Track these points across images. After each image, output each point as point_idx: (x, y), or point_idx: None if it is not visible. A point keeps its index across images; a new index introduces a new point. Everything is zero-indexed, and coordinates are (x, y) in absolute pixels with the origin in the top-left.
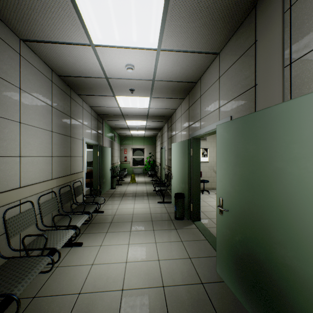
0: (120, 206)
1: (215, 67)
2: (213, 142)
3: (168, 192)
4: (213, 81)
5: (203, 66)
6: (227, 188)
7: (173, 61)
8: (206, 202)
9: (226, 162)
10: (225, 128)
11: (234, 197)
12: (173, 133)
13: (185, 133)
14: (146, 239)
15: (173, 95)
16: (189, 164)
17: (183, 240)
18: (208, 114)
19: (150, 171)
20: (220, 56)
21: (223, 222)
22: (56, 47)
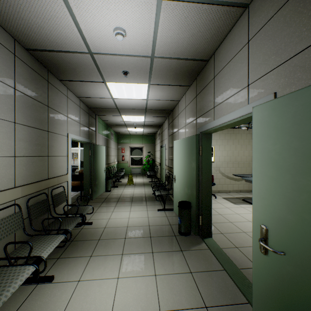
0: (112, 214)
1: (240, 29)
2: (219, 140)
3: (170, 196)
4: (237, 50)
5: (221, 31)
6: (280, 212)
7: (180, 22)
8: (214, 209)
9: (276, 167)
10: (273, 109)
11: (301, 232)
12: (175, 129)
13: (191, 127)
14: (143, 268)
15: (177, 80)
16: (197, 166)
17: (192, 270)
18: (226, 98)
19: (149, 172)
20: (250, 9)
21: (270, 268)
22: None
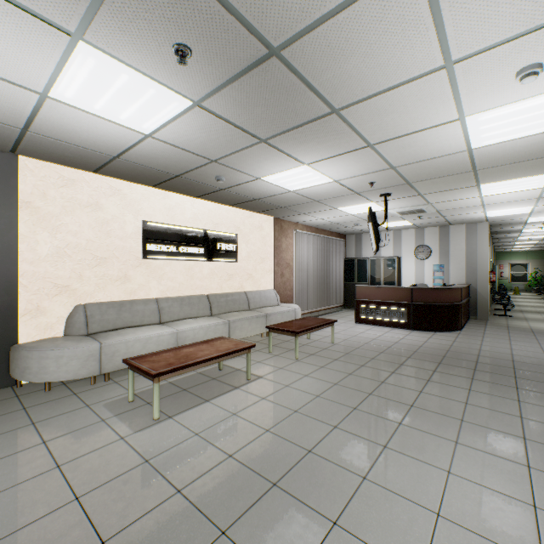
0: (515, 299)
1: None
2: None
3: None
4: None
5: None
6: None
7: None
8: None
9: None
10: None
11: None
12: None
13: None
14: (538, 304)
15: None
16: None
17: None
18: None
19: (537, 286)
20: None
21: None
22: (502, 240)
